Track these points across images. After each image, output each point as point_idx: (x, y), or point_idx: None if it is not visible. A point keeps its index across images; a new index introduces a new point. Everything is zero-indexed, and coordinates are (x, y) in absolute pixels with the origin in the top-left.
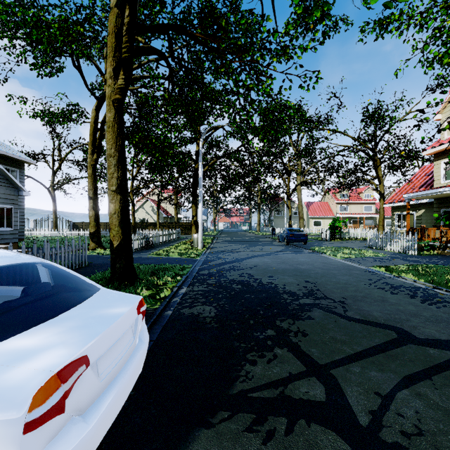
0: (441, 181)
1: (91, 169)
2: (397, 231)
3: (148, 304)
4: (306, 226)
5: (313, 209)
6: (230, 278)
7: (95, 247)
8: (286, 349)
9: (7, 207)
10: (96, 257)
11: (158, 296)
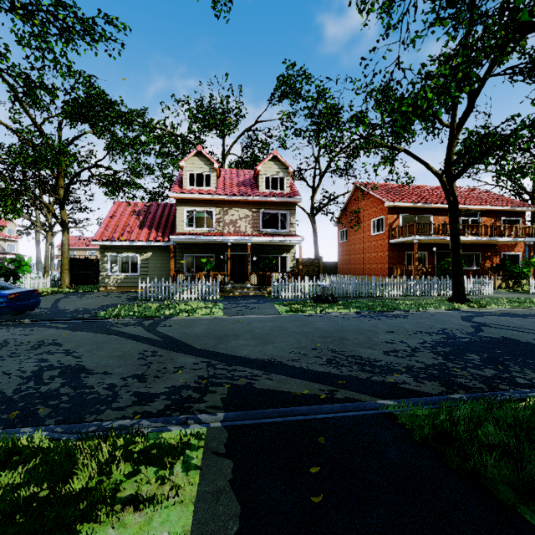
0: (184, 227)
1: None
2: (112, 277)
3: None
4: None
5: None
6: (436, 361)
7: None
8: None
9: None
10: None
11: None
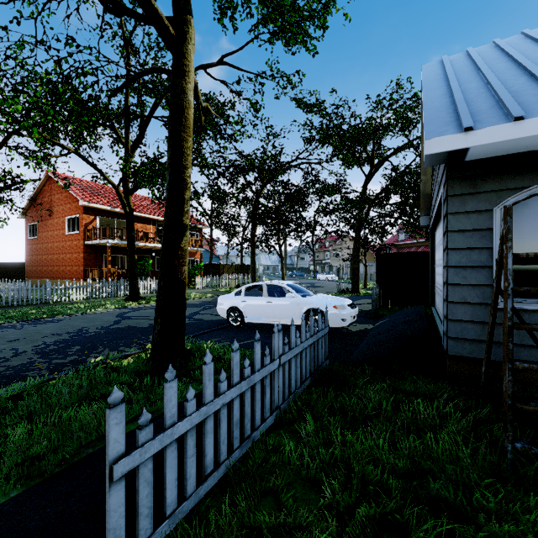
0: None
1: None
2: None
3: None
4: None
5: None
6: (28, 360)
7: None
8: None
9: None
10: None
11: None
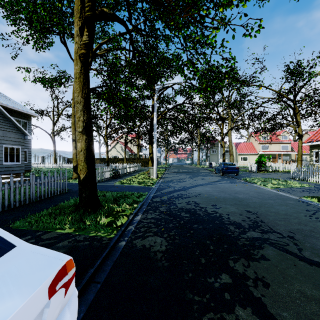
0: None
1: (73, 119)
2: (315, 165)
3: (105, 232)
4: (235, 161)
5: (240, 148)
6: (179, 205)
7: (77, 177)
8: (249, 309)
9: (16, 147)
10: (76, 185)
11: (116, 223)
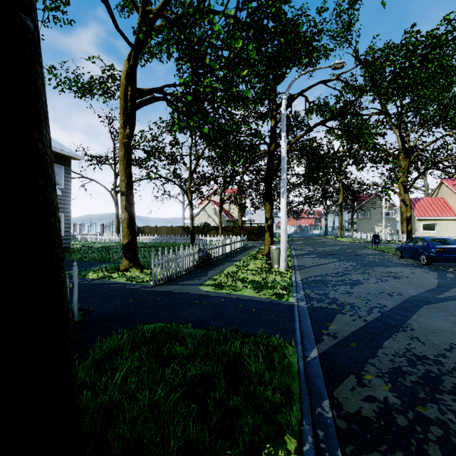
0: None
1: (122, 150)
2: None
3: None
4: None
5: (421, 207)
6: None
7: (129, 267)
8: None
9: None
10: (116, 290)
11: None
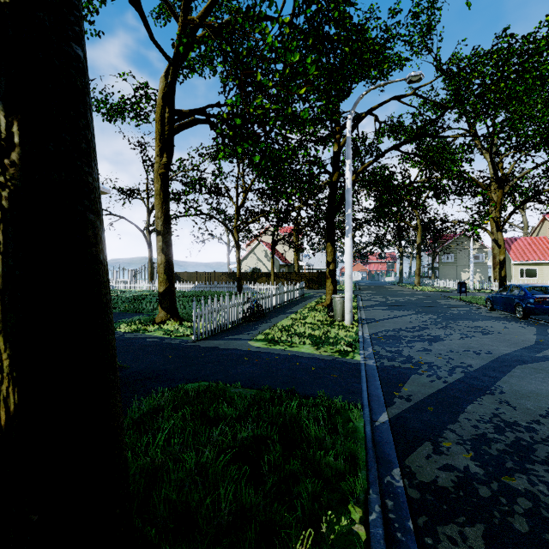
0: None
1: (158, 183)
2: None
3: None
4: None
5: (518, 249)
6: None
7: (166, 319)
8: None
9: None
10: (152, 345)
11: None
